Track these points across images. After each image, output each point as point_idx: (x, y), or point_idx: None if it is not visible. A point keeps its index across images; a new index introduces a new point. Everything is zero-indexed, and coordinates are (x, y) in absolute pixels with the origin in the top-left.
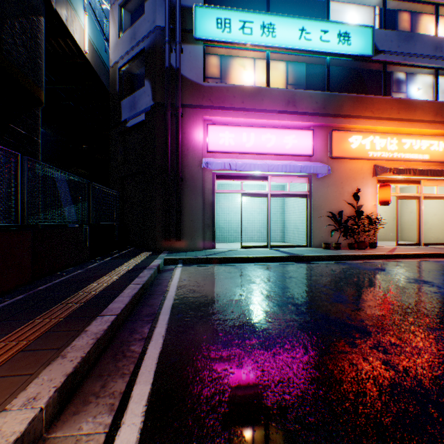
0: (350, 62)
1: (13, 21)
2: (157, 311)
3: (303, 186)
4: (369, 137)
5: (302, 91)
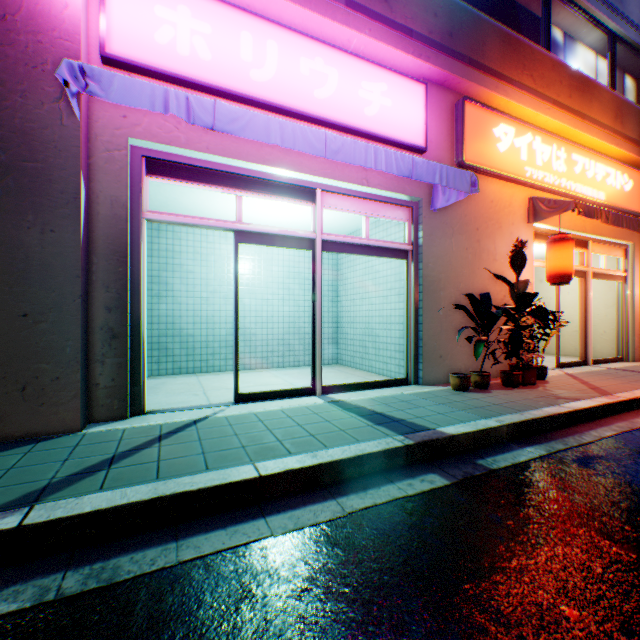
0: None
1: None
2: None
3: (392, 233)
4: (526, 135)
5: None
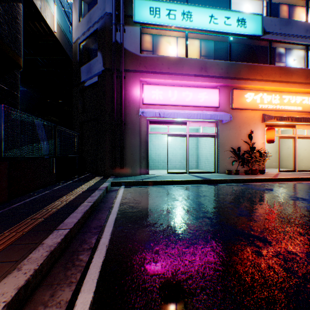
0: (246, 40)
1: None
2: (103, 224)
3: (212, 129)
4: (259, 94)
5: (211, 61)
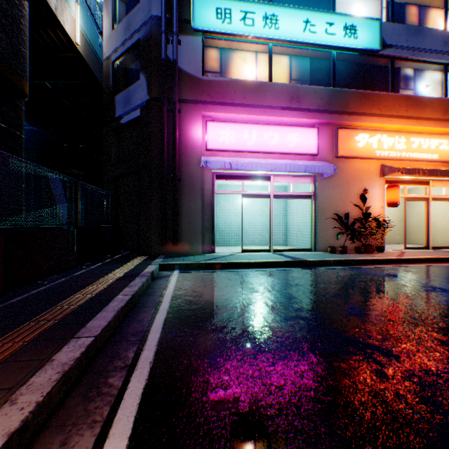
0: (356, 57)
1: None
2: (146, 328)
3: (307, 187)
4: (376, 136)
5: (307, 87)
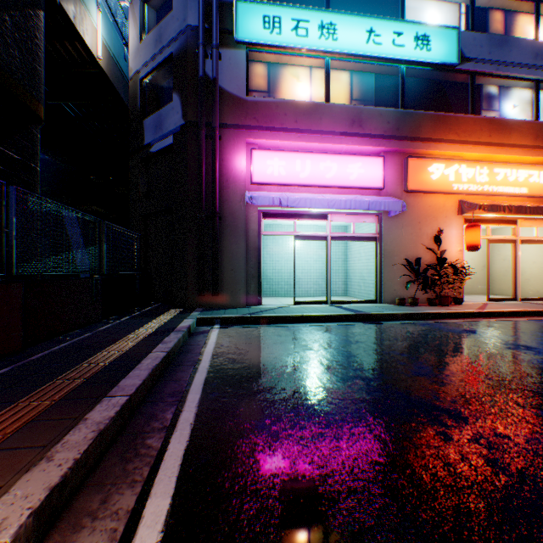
0: (430, 73)
1: (2, 14)
2: (184, 388)
3: (371, 226)
4: (453, 166)
5: (371, 108)
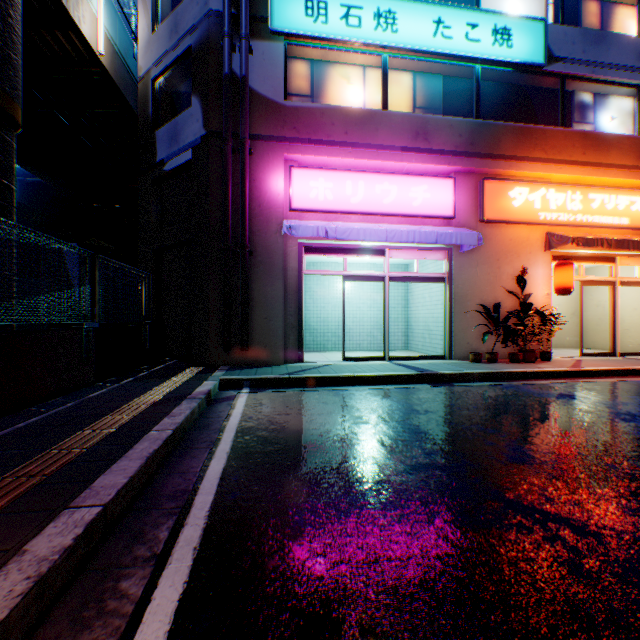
0: (511, 75)
1: None
2: (192, 485)
3: (438, 265)
4: (539, 190)
5: (438, 118)
